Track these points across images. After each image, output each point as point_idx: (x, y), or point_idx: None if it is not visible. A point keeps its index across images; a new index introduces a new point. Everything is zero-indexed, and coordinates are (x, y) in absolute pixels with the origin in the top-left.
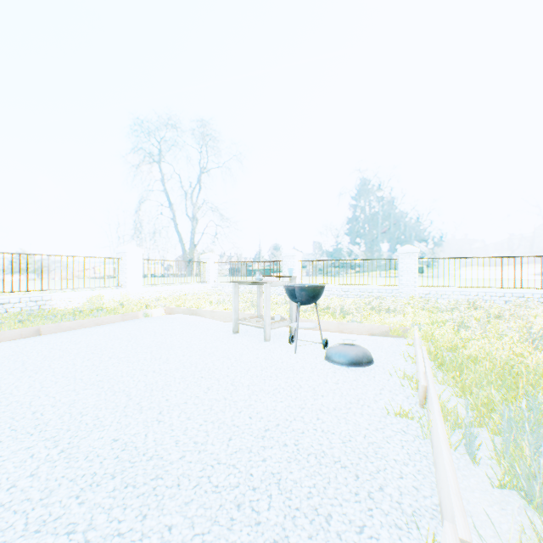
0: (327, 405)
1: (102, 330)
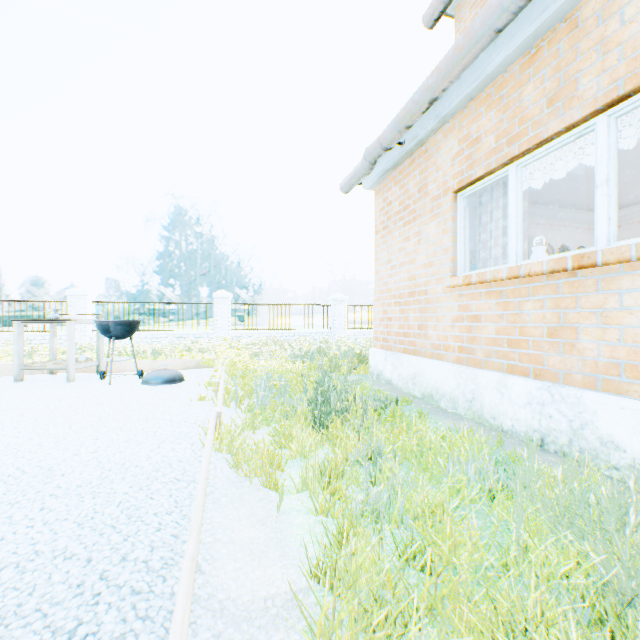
0: (149, 402)
1: None
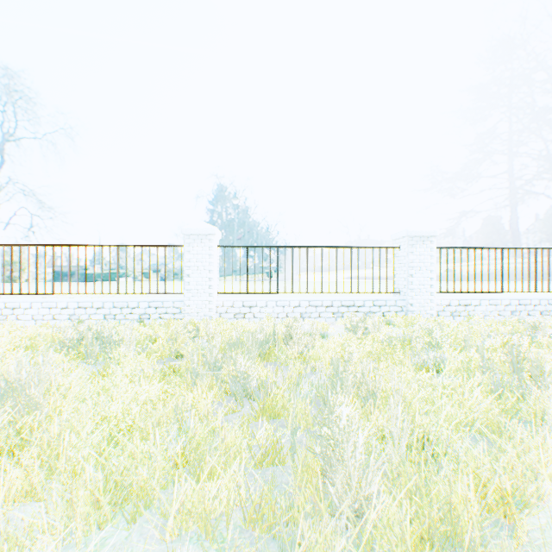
0: None
1: None
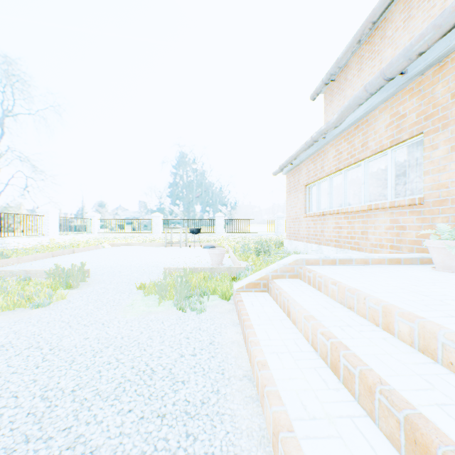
0: None
1: (104, 250)
